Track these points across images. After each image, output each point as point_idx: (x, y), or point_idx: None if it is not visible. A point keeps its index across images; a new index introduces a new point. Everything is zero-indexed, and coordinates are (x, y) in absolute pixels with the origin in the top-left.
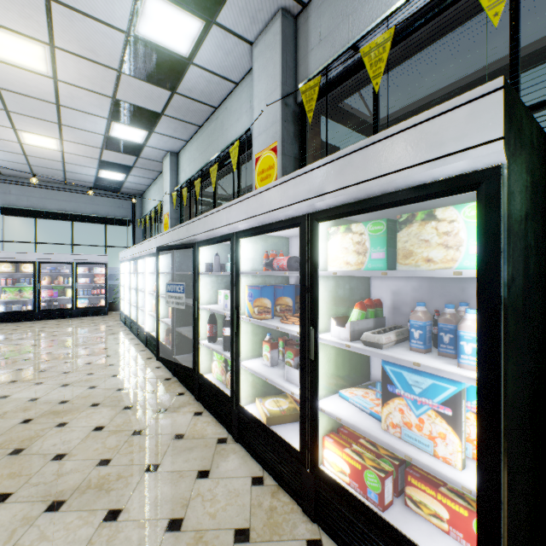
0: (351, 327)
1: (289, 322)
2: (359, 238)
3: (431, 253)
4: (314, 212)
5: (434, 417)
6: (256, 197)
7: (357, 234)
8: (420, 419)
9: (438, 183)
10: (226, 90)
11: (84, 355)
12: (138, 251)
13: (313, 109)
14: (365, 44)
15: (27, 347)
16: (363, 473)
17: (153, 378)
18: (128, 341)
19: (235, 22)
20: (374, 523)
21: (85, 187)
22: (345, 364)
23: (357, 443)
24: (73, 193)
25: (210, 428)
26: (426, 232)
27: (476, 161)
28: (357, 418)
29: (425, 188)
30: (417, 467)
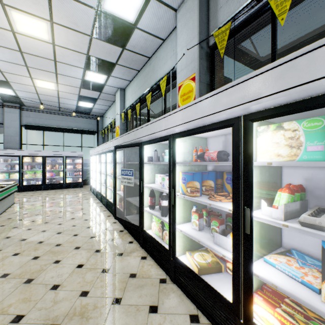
0: (284, 208)
1: (217, 199)
2: (292, 134)
3: None
4: (248, 113)
5: None
6: (191, 107)
7: (290, 130)
8: None
9: None
10: (157, 45)
11: (70, 213)
12: (101, 149)
13: (224, 47)
14: None
15: (38, 207)
16: None
17: (112, 230)
18: (95, 204)
19: None
20: None
21: (70, 112)
22: (265, 235)
23: (282, 301)
24: (64, 115)
25: (153, 270)
26: None
27: None
28: (291, 286)
29: None
30: None
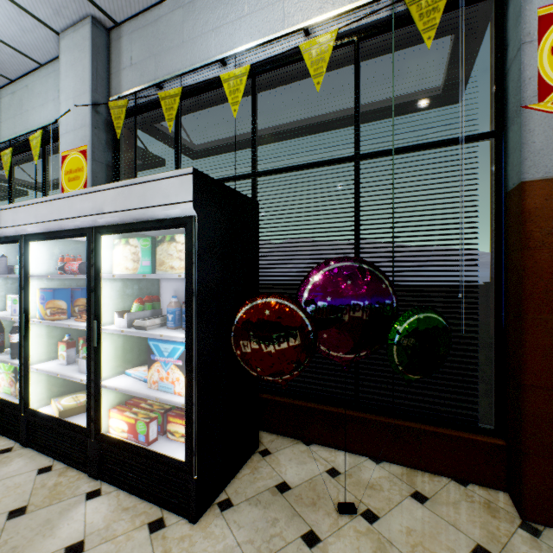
0: (128, 317)
1: (83, 319)
2: (135, 250)
3: (174, 263)
4: (98, 226)
5: (174, 369)
6: (46, 204)
7: (134, 246)
8: (168, 372)
9: (169, 220)
10: (26, 66)
11: None
12: None
13: (121, 127)
14: (168, 87)
15: None
16: (136, 425)
17: None
18: None
19: (32, 5)
20: (137, 453)
21: None
22: (134, 349)
23: (139, 407)
24: None
25: None
26: (172, 249)
27: (184, 211)
28: (132, 385)
29: (163, 221)
30: (177, 410)
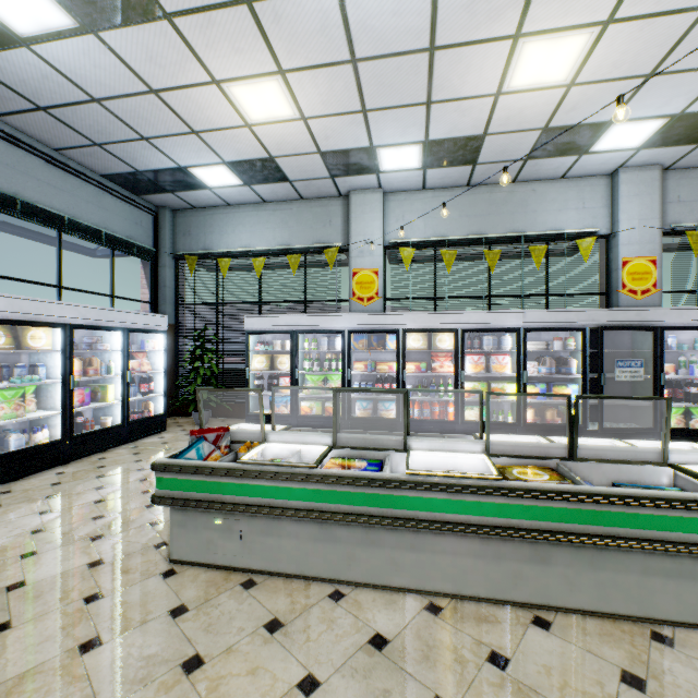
0: None
1: None
2: None
3: None
4: None
5: None
6: None
7: None
8: None
9: None
10: (547, 177)
11: None
12: (420, 321)
13: None
14: None
15: None
16: None
17: None
18: None
19: (641, 156)
20: None
21: (91, 167)
22: None
23: None
24: (66, 172)
25: None
26: None
27: None
28: None
29: None
30: None
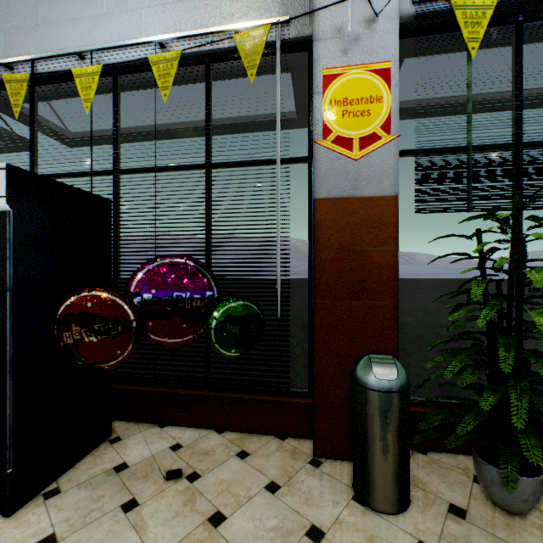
0: None
1: None
2: None
3: None
4: None
5: None
6: None
7: None
8: None
9: None
10: None
11: None
12: None
13: None
14: (20, 69)
15: None
16: None
17: None
18: None
19: None
20: None
21: None
22: None
23: None
24: None
25: None
26: None
27: None
28: None
29: None
30: None
